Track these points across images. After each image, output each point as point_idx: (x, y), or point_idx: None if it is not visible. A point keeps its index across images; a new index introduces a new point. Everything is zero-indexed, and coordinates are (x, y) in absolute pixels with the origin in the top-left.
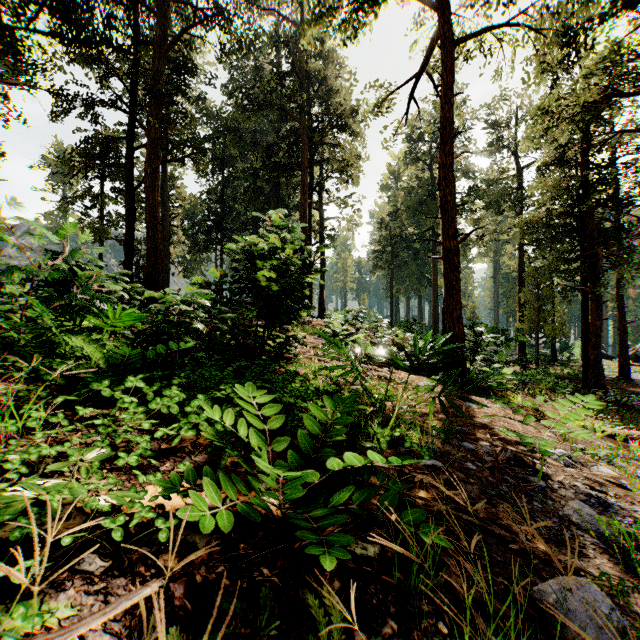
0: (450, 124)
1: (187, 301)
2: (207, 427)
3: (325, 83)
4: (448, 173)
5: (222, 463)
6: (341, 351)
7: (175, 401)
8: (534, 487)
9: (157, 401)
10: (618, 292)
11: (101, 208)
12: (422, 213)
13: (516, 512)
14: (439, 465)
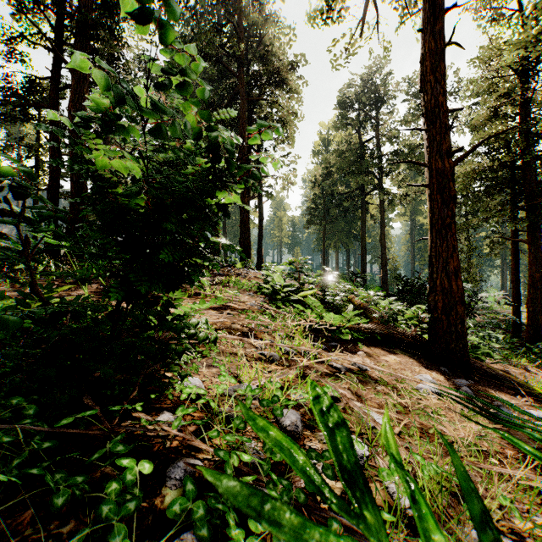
0: None
1: None
2: None
3: (263, 43)
4: (440, 62)
5: None
6: None
7: None
8: None
9: None
10: None
11: (35, 158)
12: (353, 173)
13: None
14: None
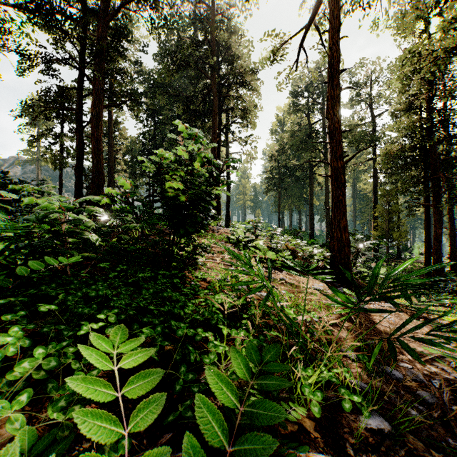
0: (337, 62)
1: (76, 209)
2: (22, 424)
3: (230, 51)
4: (336, 103)
5: None
6: (252, 270)
7: None
8: None
9: None
10: (449, 208)
11: (60, 144)
12: (302, 149)
13: None
14: (387, 428)
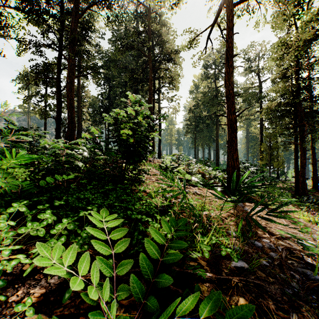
0: (231, 50)
1: (70, 147)
2: (64, 250)
3: (161, 37)
4: (230, 77)
5: (66, 296)
6: (173, 182)
7: (43, 225)
8: (317, 284)
9: (27, 226)
10: (312, 145)
11: (45, 101)
12: (211, 105)
13: (316, 315)
14: (246, 267)
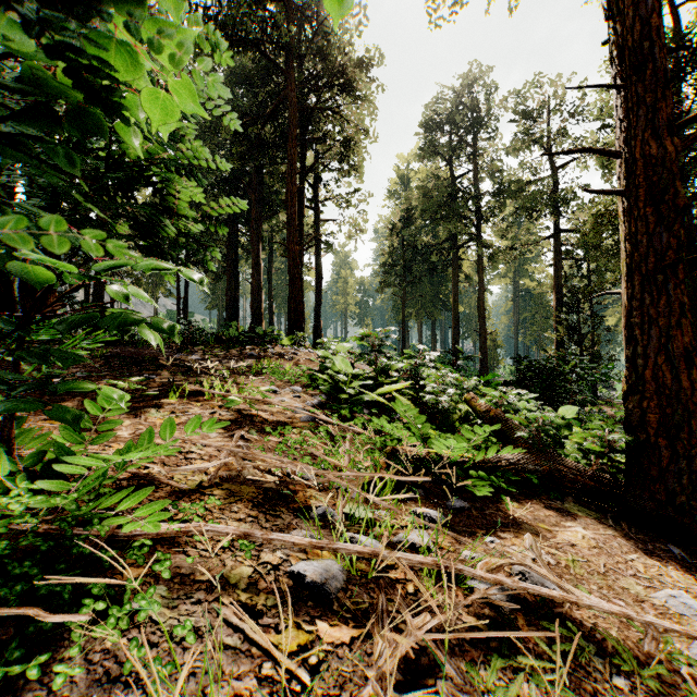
0: None
1: None
2: None
3: (322, 35)
4: None
5: None
6: None
7: None
8: None
9: None
10: None
11: None
12: (442, 217)
13: None
14: None
